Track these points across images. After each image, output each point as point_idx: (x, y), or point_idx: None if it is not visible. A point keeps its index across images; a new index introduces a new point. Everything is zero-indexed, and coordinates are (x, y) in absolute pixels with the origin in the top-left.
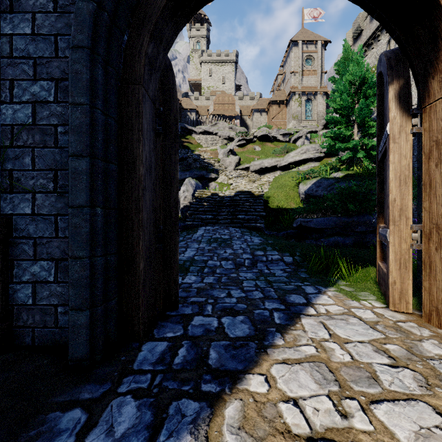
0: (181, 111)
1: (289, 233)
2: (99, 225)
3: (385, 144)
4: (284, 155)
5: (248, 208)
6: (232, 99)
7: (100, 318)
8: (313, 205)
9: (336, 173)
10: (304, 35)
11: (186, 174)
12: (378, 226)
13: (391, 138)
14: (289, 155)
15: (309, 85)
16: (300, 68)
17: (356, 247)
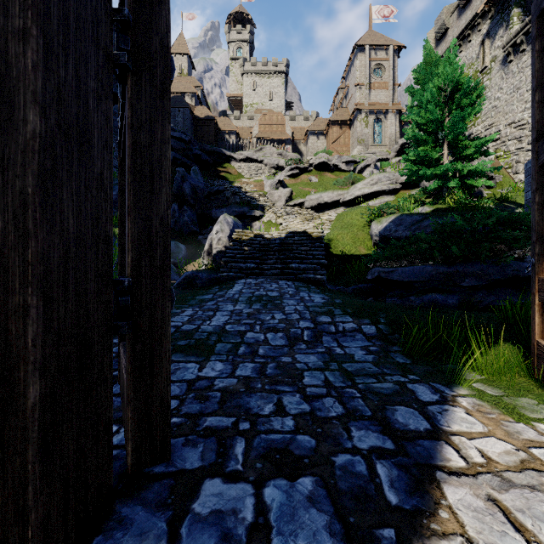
0: (217, 133)
1: (361, 288)
2: None
3: None
4: (348, 187)
5: (304, 254)
6: (282, 118)
7: None
8: (396, 249)
9: (421, 208)
10: (373, 38)
11: (222, 211)
12: (540, 278)
13: None
14: (355, 187)
15: (379, 102)
16: (367, 80)
17: (462, 309)
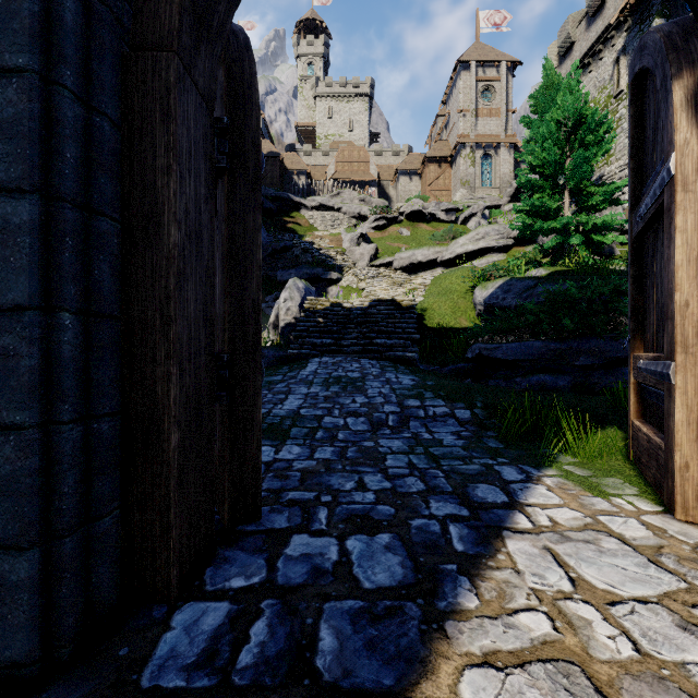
0: (283, 173)
1: (460, 369)
2: (67, 352)
3: (659, 200)
4: (448, 243)
5: (392, 327)
6: (364, 154)
7: (70, 563)
8: (500, 321)
9: (535, 270)
10: (480, 53)
11: (290, 273)
12: (634, 355)
13: (679, 182)
14: (456, 243)
15: (488, 133)
16: (472, 105)
17: (576, 392)
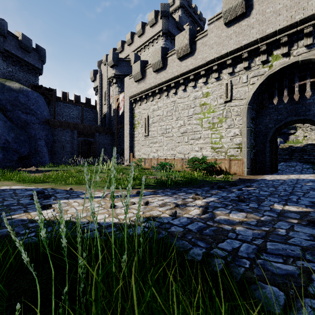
0: None
1: None
2: (269, 160)
3: None
4: None
5: (311, 153)
6: None
7: (269, 169)
8: None
9: None
10: None
11: None
12: None
13: None
14: None
15: None
16: None
17: None
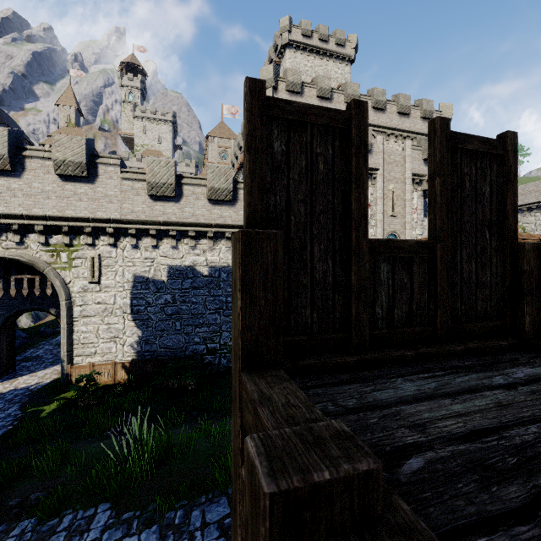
0: None
1: None
2: None
3: None
4: None
5: None
6: None
7: None
8: None
9: None
10: (221, 131)
11: None
12: None
13: None
14: None
15: None
16: (215, 161)
17: None
